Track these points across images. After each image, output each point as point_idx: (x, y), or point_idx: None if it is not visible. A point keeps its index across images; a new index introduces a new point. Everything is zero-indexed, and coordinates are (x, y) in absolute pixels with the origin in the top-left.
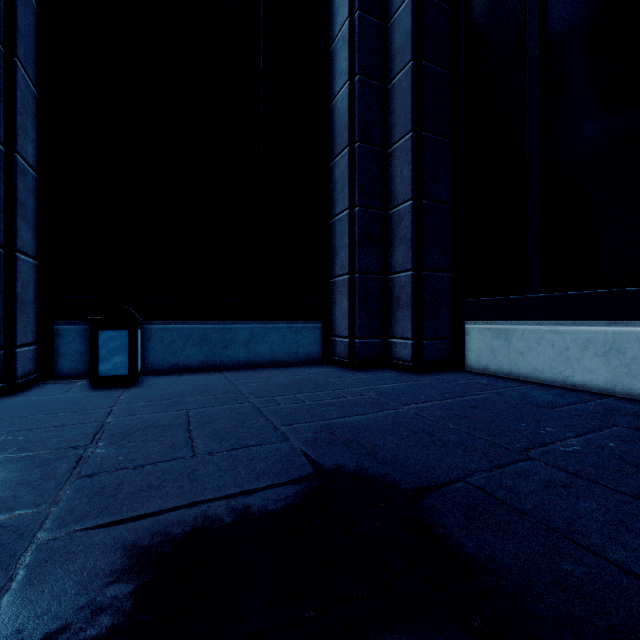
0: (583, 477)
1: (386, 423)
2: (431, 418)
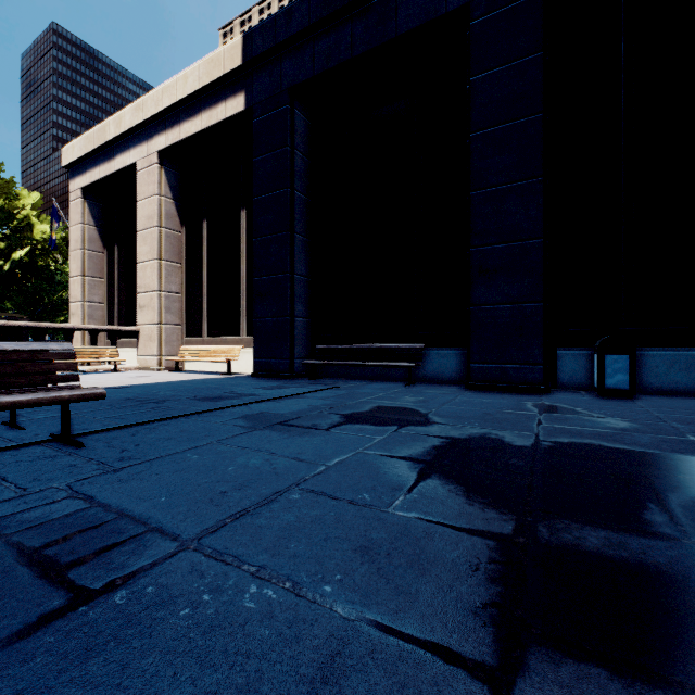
0: None
1: None
2: None
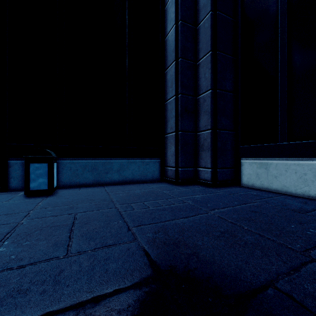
0: None
1: (201, 225)
2: (230, 220)
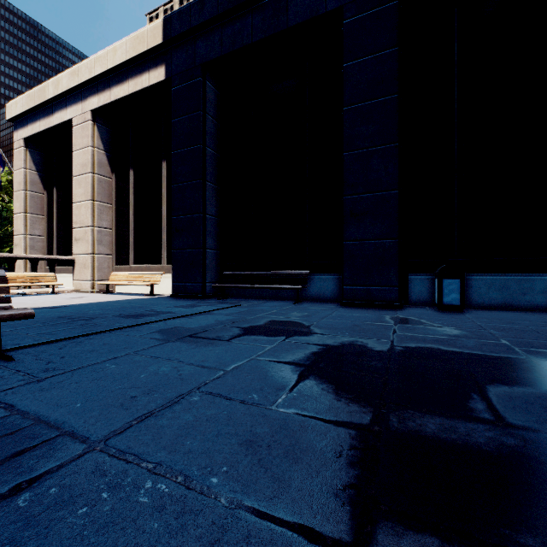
0: None
1: None
2: None
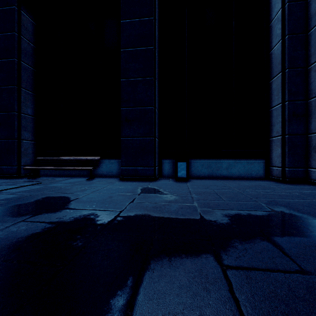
0: None
1: (304, 203)
2: None
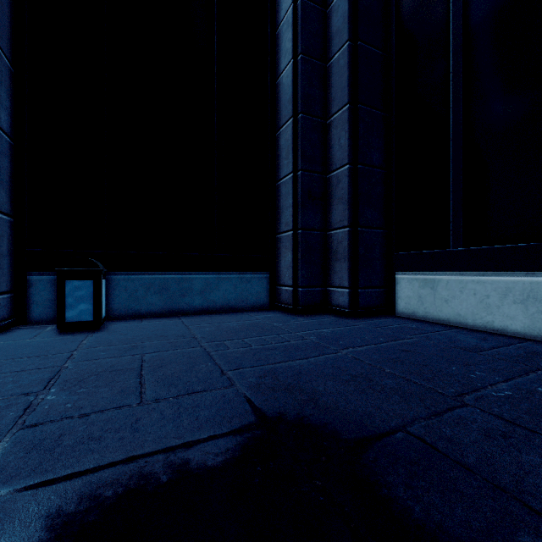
0: (520, 425)
1: (326, 367)
2: (368, 362)
